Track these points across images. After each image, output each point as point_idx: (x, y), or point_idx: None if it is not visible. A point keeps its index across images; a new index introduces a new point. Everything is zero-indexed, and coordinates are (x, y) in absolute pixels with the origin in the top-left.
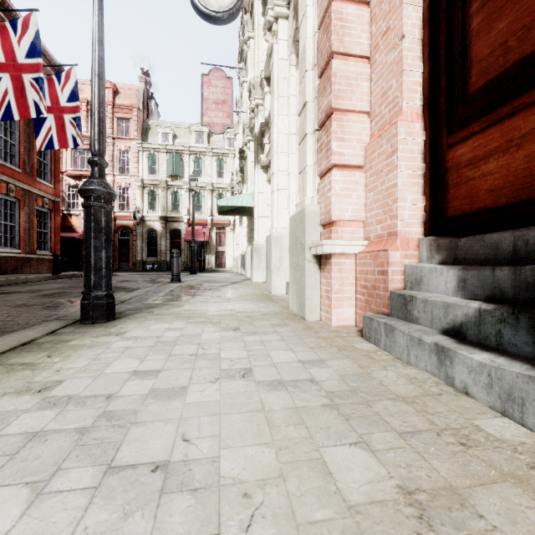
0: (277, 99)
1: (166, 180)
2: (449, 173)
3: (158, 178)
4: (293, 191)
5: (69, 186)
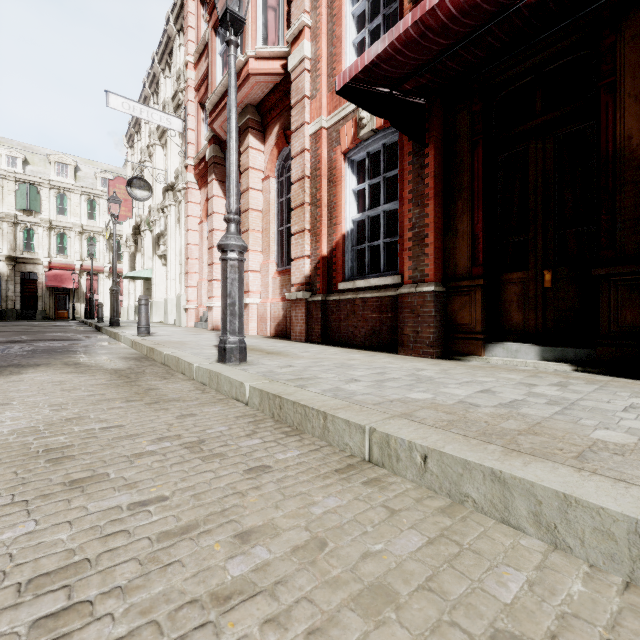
0: (170, 239)
1: (16, 214)
2: None
3: (2, 210)
4: (178, 281)
5: None
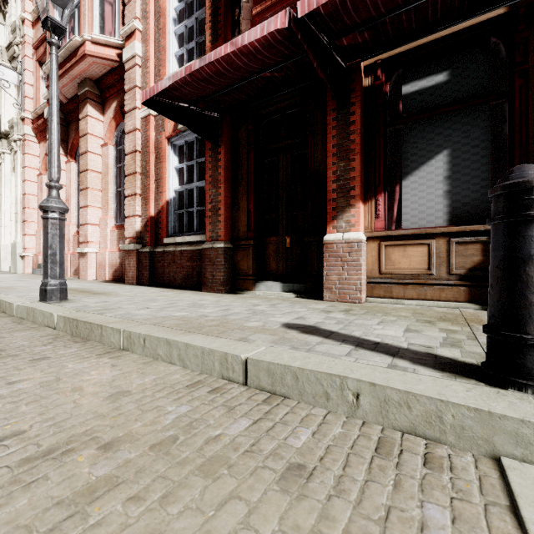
0: (4, 187)
1: None
2: None
3: None
4: (14, 228)
5: None
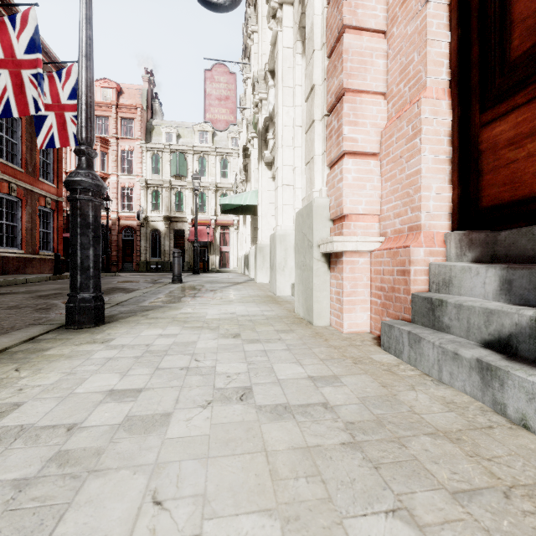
0: (281, 89)
1: (170, 180)
2: (483, 156)
3: (162, 178)
4: (299, 187)
5: None
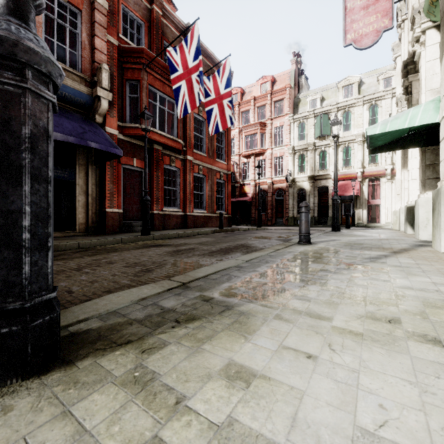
0: None
1: (314, 142)
2: None
3: (306, 142)
4: None
5: (244, 164)
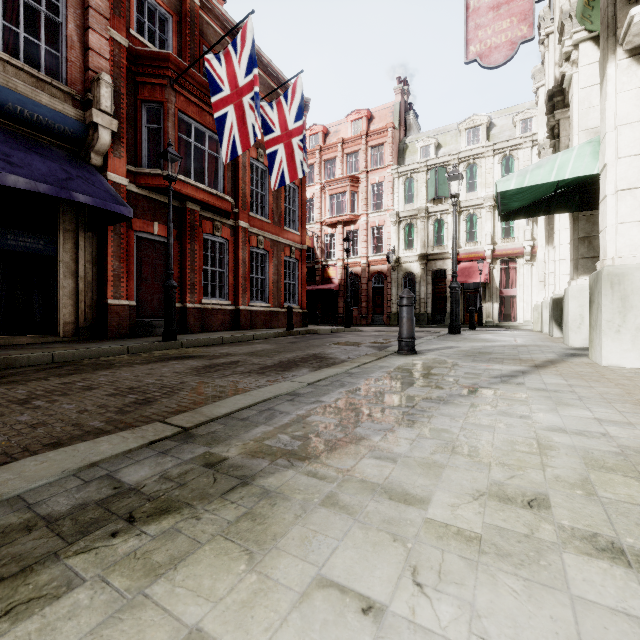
0: None
1: (426, 206)
2: None
3: (416, 206)
4: None
5: (327, 236)
